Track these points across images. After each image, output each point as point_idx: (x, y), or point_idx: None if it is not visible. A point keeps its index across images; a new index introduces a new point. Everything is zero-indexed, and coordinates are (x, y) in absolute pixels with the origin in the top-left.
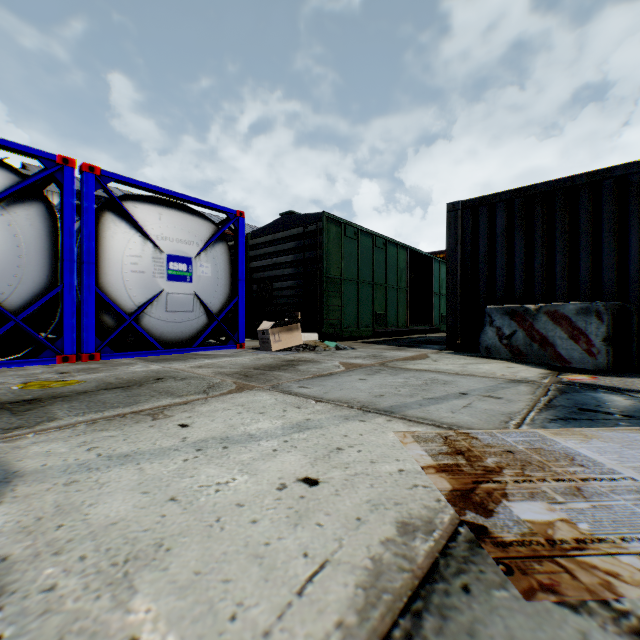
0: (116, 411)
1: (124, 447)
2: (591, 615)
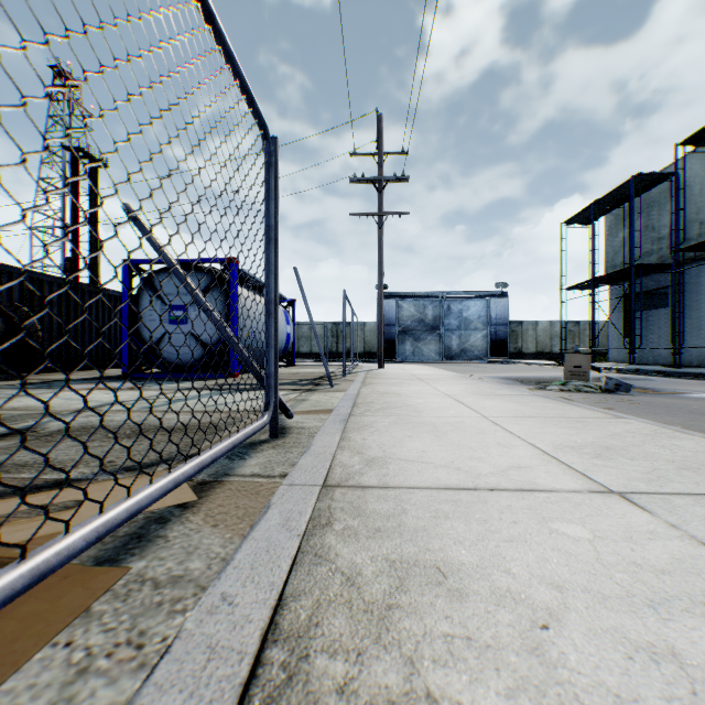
0: (4, 412)
1: (79, 402)
2: (146, 388)
